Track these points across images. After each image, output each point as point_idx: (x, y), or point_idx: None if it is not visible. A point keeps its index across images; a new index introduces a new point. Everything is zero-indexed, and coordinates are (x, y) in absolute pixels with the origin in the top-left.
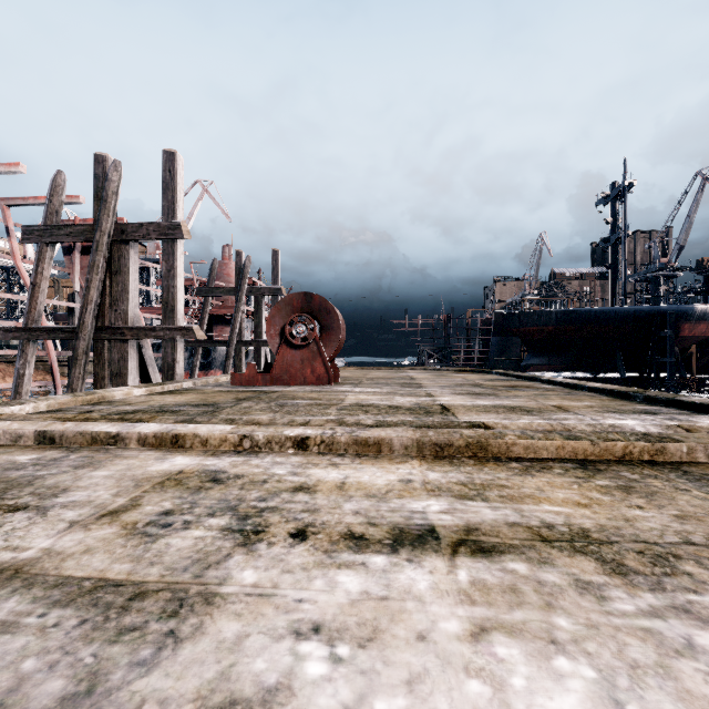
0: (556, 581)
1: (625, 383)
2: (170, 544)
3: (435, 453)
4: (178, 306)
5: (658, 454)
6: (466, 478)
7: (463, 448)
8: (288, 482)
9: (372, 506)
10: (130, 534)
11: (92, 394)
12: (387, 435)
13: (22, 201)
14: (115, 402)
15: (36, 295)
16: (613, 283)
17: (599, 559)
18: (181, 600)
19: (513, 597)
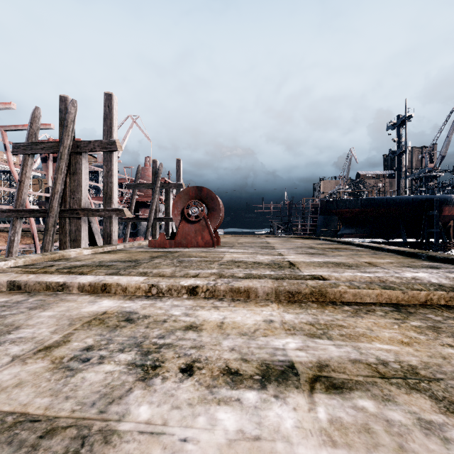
0: (402, 420)
1: (406, 246)
2: (85, 378)
3: (288, 298)
4: (114, 195)
5: (451, 300)
6: (313, 318)
7: (308, 294)
8: (182, 322)
9: (244, 343)
10: (56, 368)
11: (55, 254)
12: (253, 285)
13: (14, 127)
14: (70, 259)
15: (21, 188)
16: (398, 180)
17: (433, 397)
18: (83, 439)
19: (368, 438)
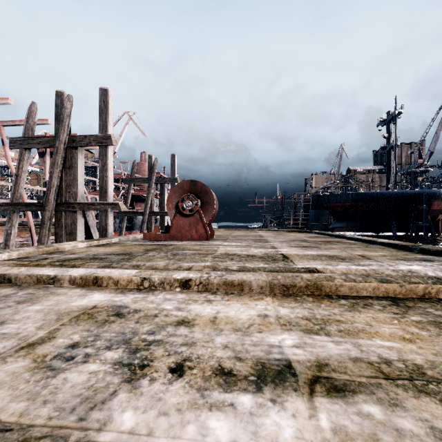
0: (413, 429)
1: (396, 239)
2: (67, 379)
3: (283, 292)
4: (109, 189)
5: None
6: (309, 313)
7: (303, 288)
8: (173, 316)
9: (238, 340)
10: (37, 368)
11: (50, 247)
12: (247, 278)
13: (12, 122)
14: (65, 252)
15: (18, 182)
16: (388, 175)
17: None
18: None
19: None
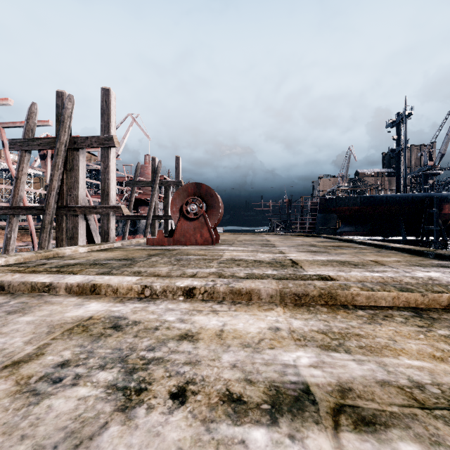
0: None
1: (406, 244)
2: (51, 407)
3: (294, 301)
4: (111, 192)
5: None
6: (325, 326)
7: (317, 297)
8: (176, 329)
9: (248, 358)
10: (19, 392)
11: (49, 252)
12: (256, 287)
13: (12, 124)
14: (65, 257)
15: (18, 185)
16: (397, 178)
17: None
18: None
19: None
